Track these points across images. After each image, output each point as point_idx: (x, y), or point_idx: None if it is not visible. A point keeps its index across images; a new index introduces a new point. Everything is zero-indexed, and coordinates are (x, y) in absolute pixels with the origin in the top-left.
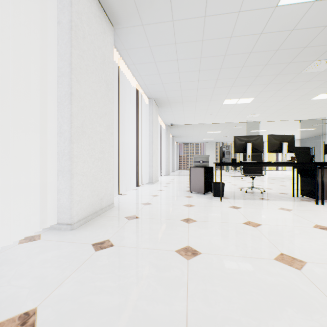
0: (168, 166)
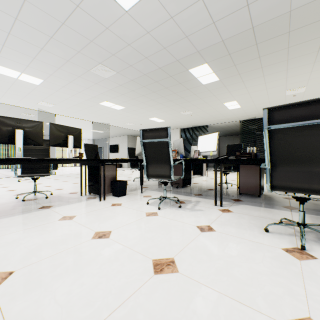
0: None
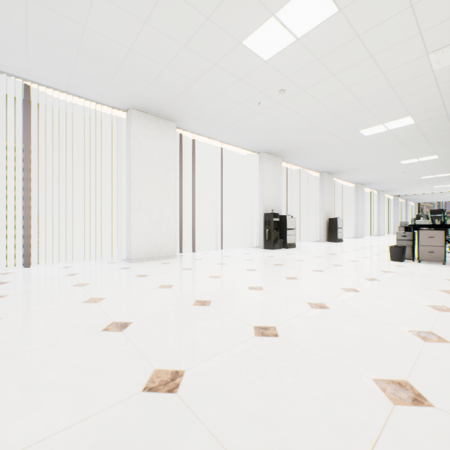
0: (396, 227)
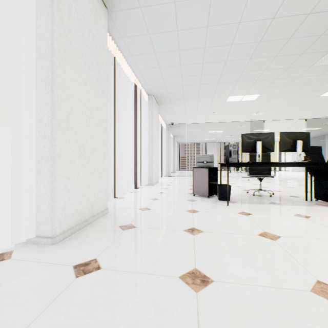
0: (169, 166)
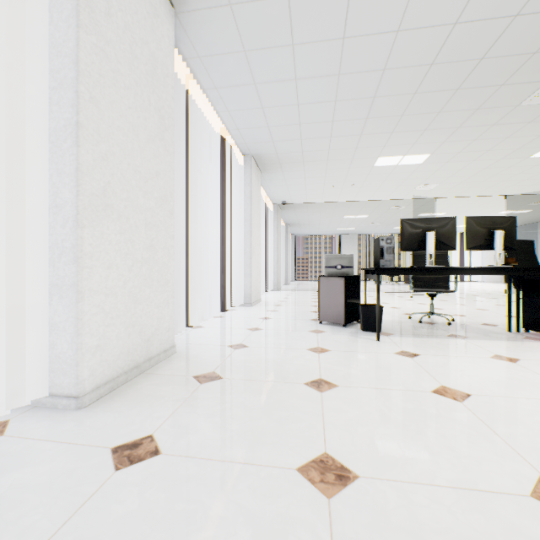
0: (279, 274)
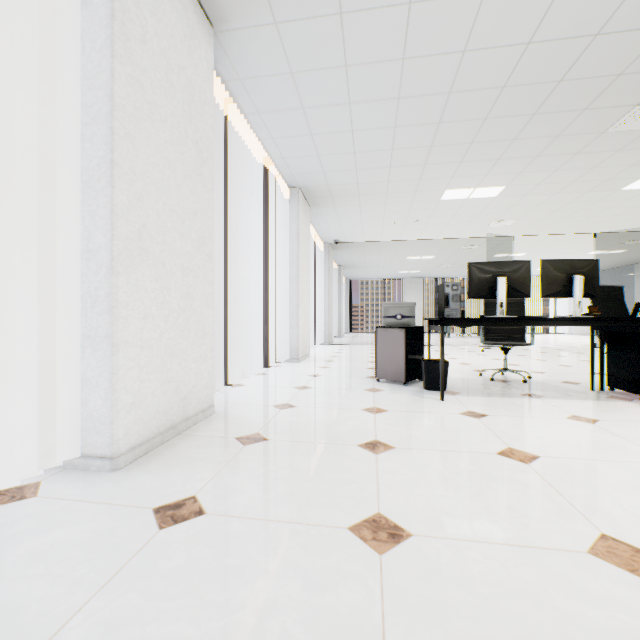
0: (330, 325)
